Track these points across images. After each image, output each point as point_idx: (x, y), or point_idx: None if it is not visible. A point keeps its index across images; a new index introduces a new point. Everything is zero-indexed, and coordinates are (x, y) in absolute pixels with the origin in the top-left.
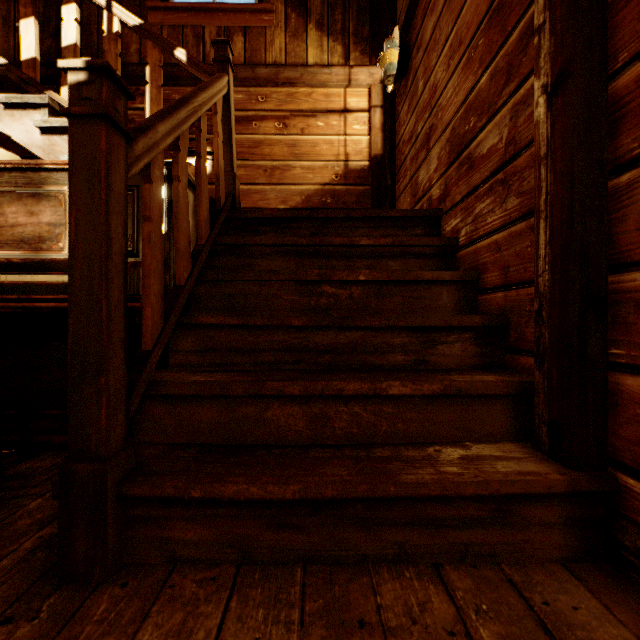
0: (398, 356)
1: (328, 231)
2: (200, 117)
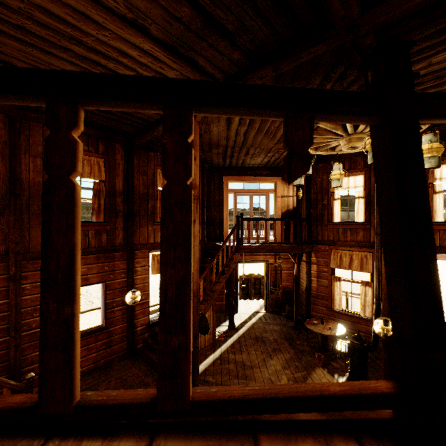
0: None
1: None
2: None
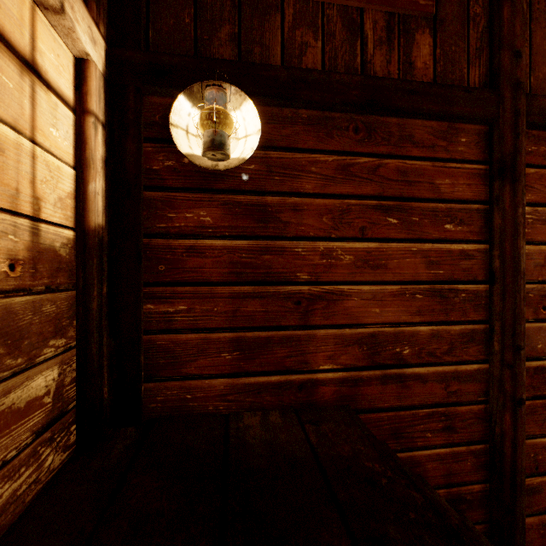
0: None
1: None
2: None
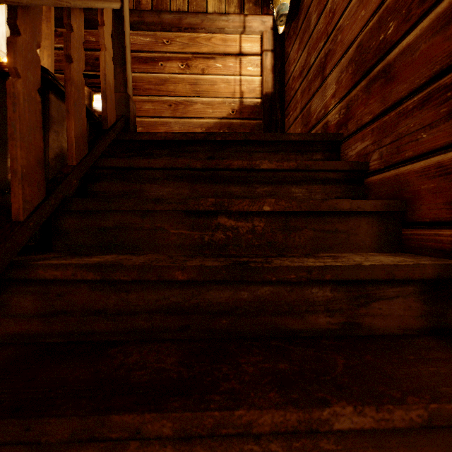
0: (320, 318)
1: (225, 155)
2: (70, 12)
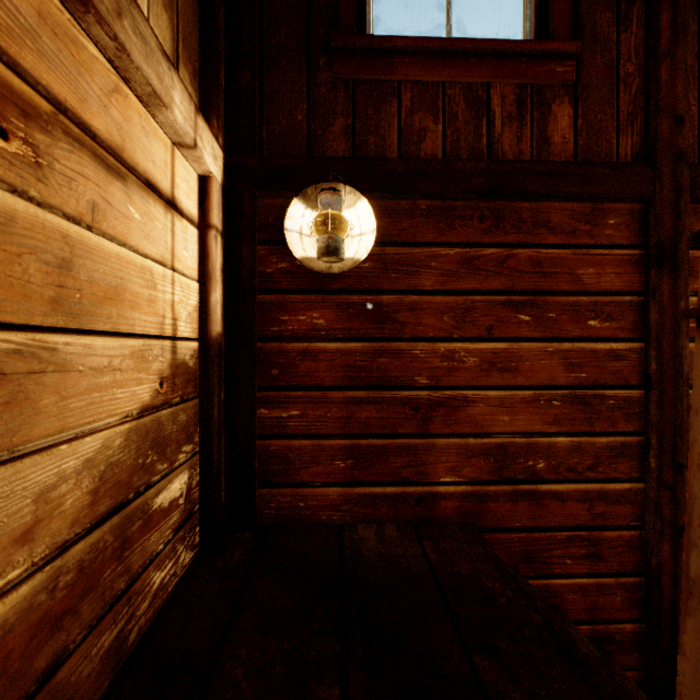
0: None
1: None
2: None
